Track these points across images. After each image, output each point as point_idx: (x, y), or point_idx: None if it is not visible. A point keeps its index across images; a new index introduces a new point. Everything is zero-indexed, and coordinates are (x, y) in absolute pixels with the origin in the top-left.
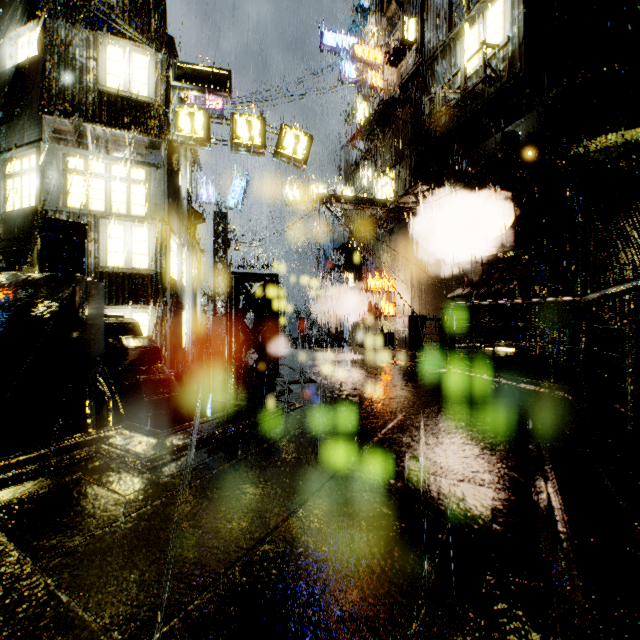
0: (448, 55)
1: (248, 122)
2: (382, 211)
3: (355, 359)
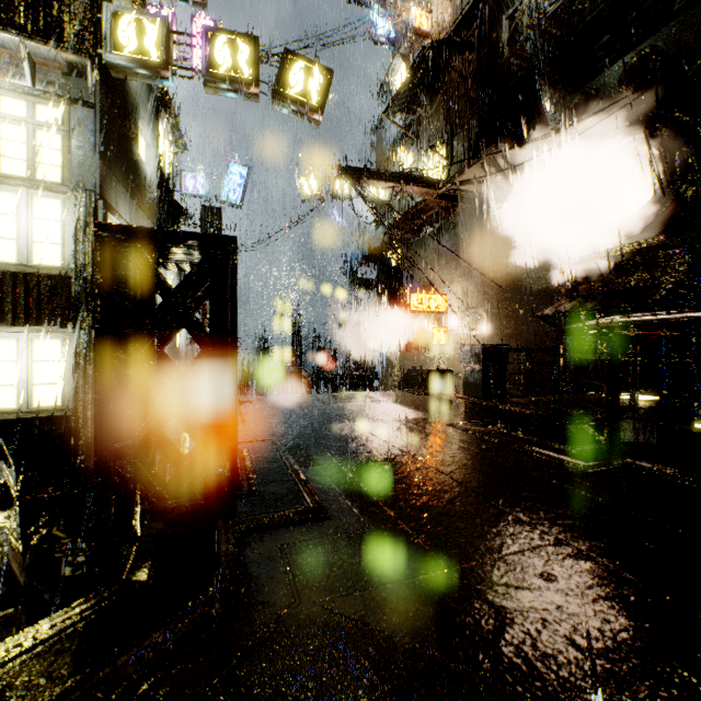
0: None
1: (231, 42)
2: (432, 196)
3: (404, 419)
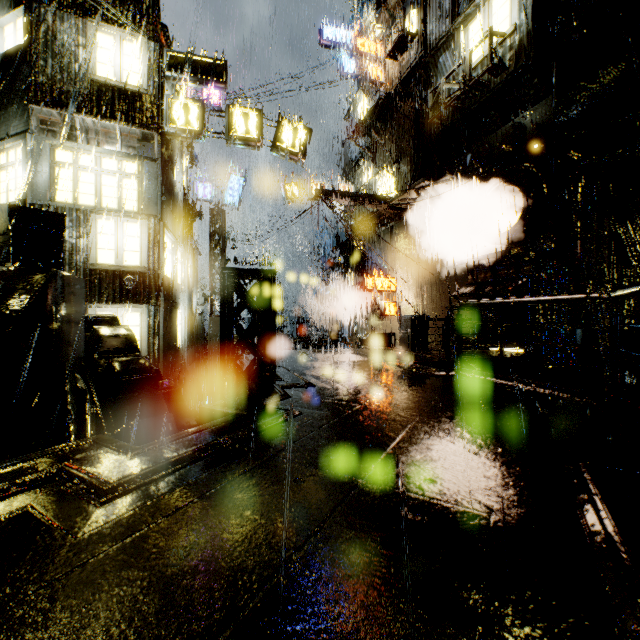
0: (452, 46)
1: (245, 114)
2: (383, 208)
3: (356, 360)
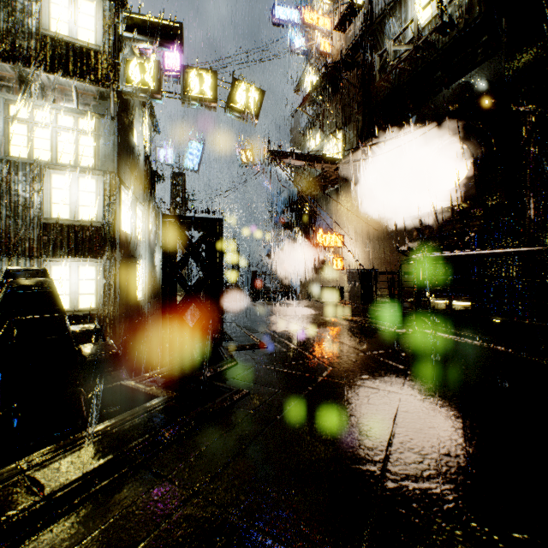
0: (398, 11)
1: (199, 75)
2: (331, 169)
3: (308, 314)
